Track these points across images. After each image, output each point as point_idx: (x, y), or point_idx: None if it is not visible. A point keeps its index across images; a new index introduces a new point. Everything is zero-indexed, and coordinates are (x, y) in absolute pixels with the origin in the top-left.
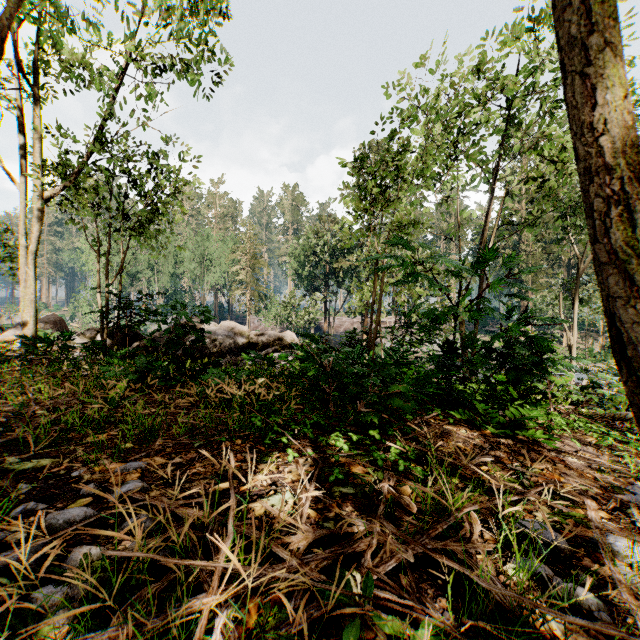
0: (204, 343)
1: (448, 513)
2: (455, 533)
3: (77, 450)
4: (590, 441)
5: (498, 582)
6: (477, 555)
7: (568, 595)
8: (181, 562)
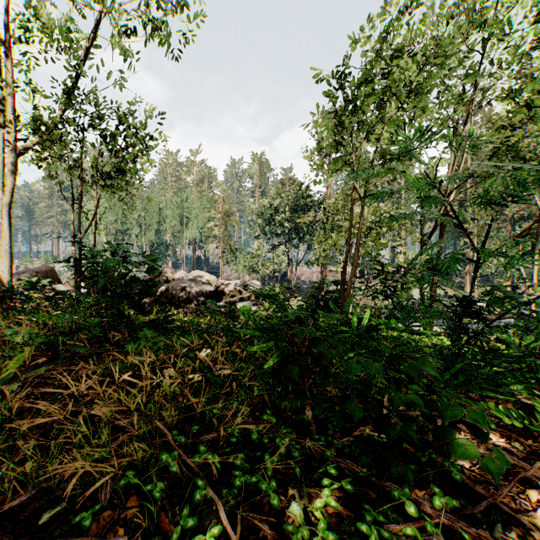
0: (154, 295)
1: None
2: None
3: None
4: None
5: None
6: None
7: None
8: None
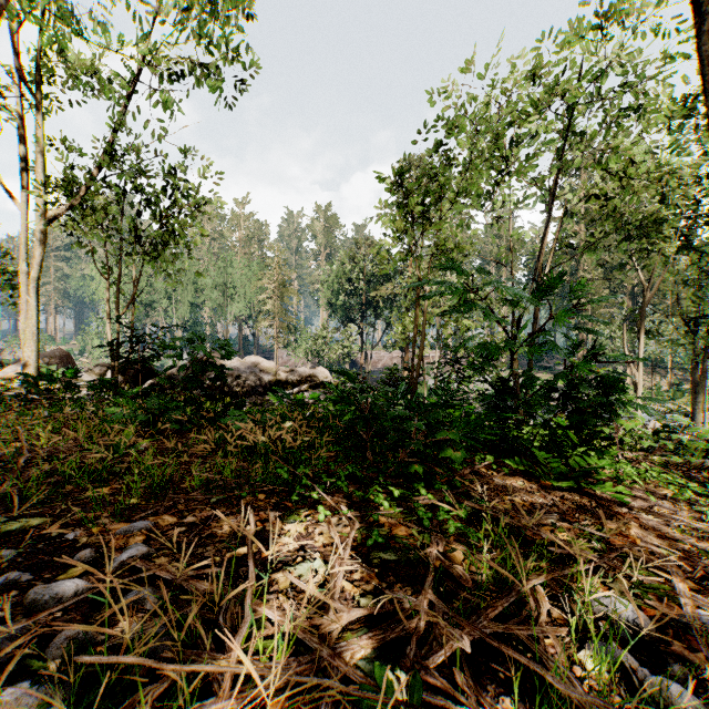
0: (225, 381)
1: (509, 587)
2: (517, 611)
3: (72, 508)
4: (665, 494)
5: (574, 678)
6: (545, 639)
7: (659, 693)
8: (179, 668)
